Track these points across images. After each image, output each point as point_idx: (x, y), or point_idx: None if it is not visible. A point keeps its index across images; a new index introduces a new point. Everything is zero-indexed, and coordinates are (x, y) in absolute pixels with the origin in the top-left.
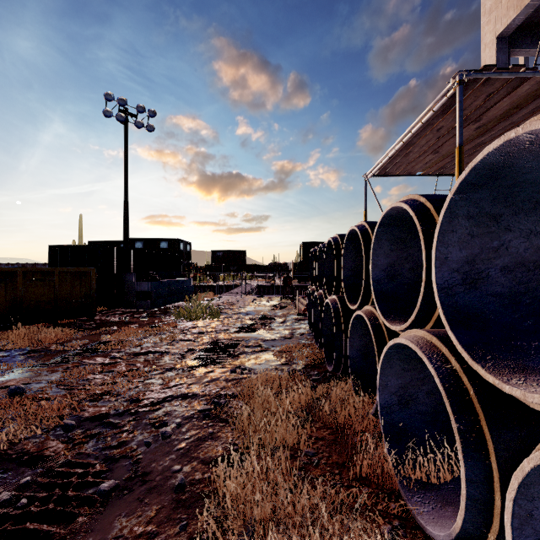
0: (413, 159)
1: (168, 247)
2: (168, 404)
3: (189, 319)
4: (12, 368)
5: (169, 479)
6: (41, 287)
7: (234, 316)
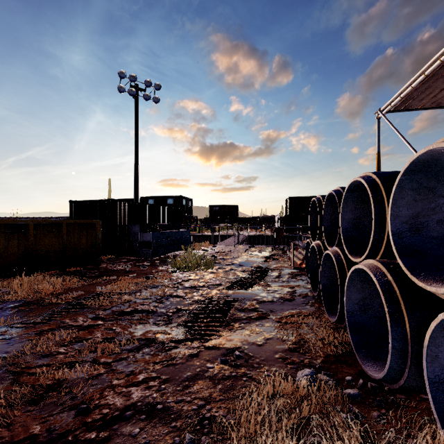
0: None
1: (173, 203)
2: (123, 429)
3: (184, 269)
4: None
5: None
6: (51, 237)
7: (227, 267)
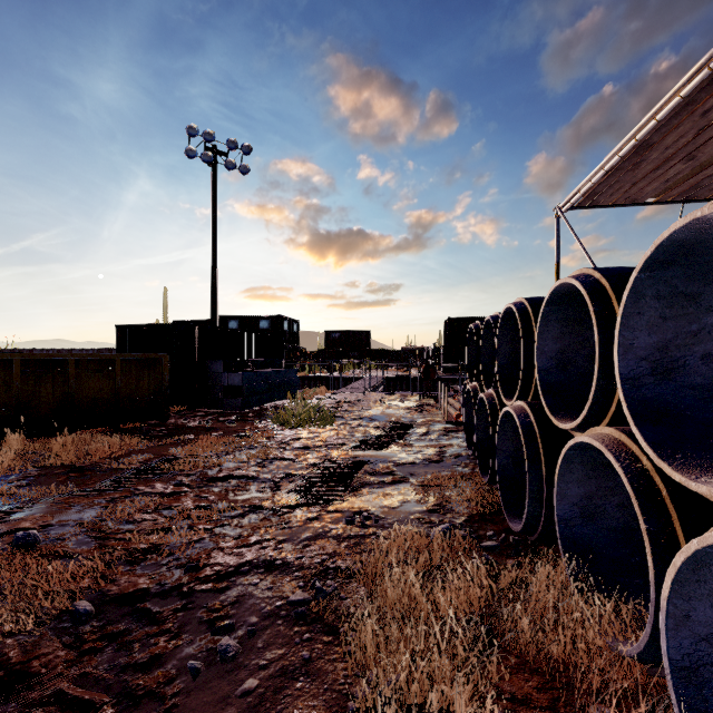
0: (645, 175)
1: (269, 327)
2: (241, 580)
3: (291, 425)
4: (42, 495)
5: None
6: (99, 379)
7: (353, 423)
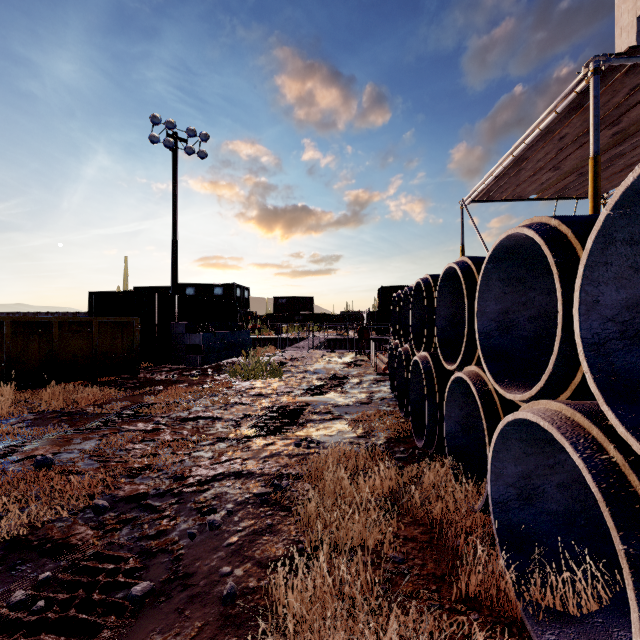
0: (526, 179)
1: (223, 293)
2: (218, 484)
3: (246, 378)
4: (43, 433)
5: (216, 585)
6: (79, 339)
7: (299, 375)
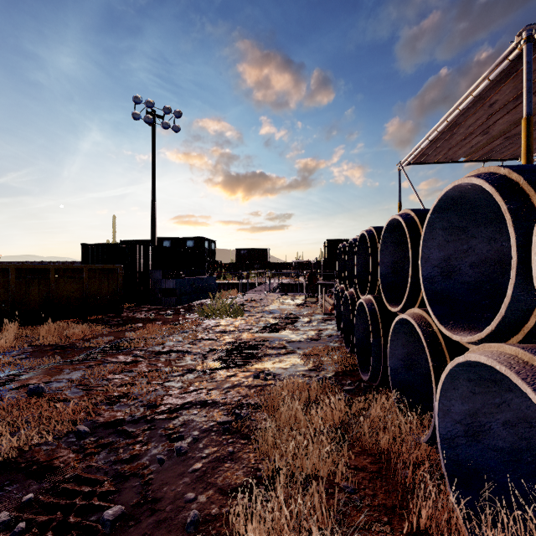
0: (457, 143)
1: (194, 246)
2: (186, 412)
3: (212, 317)
4: (38, 364)
5: (180, 511)
6: (72, 284)
7: (257, 315)
